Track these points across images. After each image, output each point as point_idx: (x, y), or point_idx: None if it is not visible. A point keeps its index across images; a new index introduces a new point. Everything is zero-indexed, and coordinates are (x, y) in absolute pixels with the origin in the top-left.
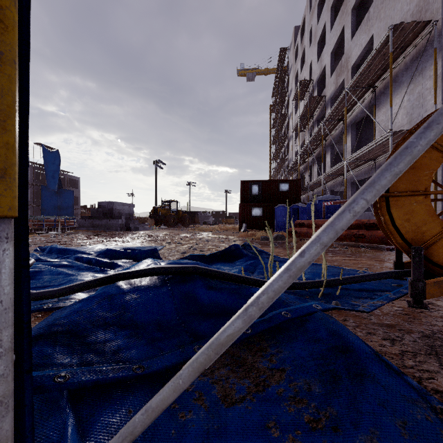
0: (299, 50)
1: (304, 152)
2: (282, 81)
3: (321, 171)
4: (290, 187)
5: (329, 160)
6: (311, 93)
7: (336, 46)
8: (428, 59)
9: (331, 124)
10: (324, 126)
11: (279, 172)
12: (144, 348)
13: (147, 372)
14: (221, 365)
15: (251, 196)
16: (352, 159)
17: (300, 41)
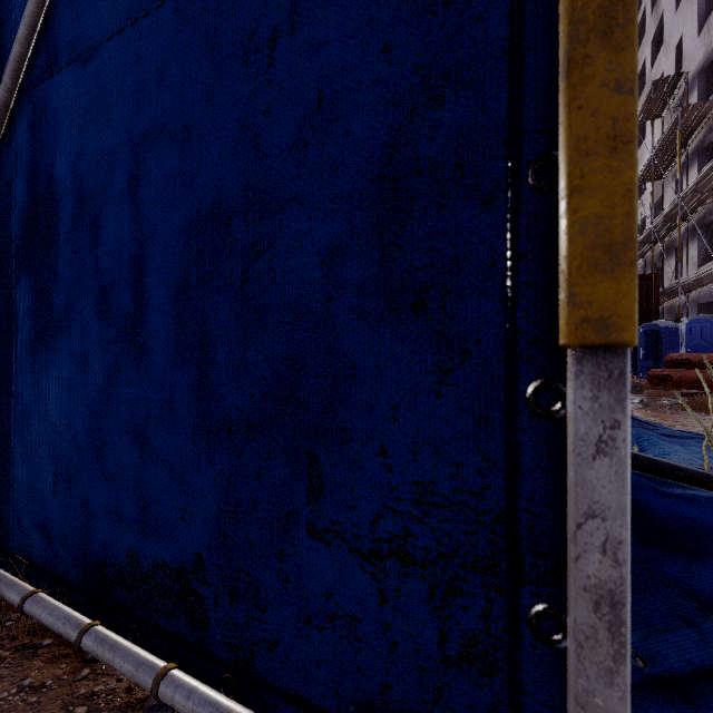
0: (648, 22)
1: (664, 220)
2: None
3: (707, 254)
4: None
5: None
6: (682, 101)
7: None
8: None
9: None
10: None
11: None
12: None
13: (657, 671)
14: None
15: None
16: None
17: (650, 5)
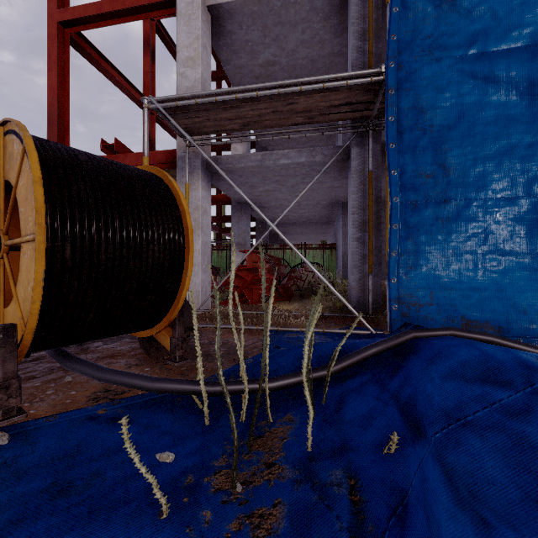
0: None
1: None
2: None
3: None
4: None
5: None
6: None
7: None
8: None
9: None
10: None
11: None
12: None
13: None
14: None
15: None
16: None
17: None
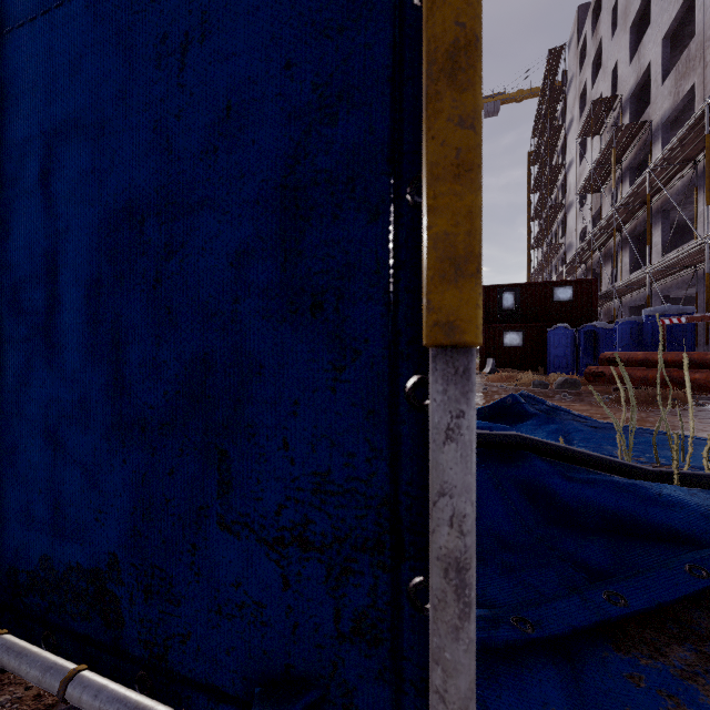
0: (589, 46)
1: (602, 229)
2: (553, 107)
3: (638, 261)
4: (575, 294)
5: (659, 241)
6: (617, 121)
7: (675, 24)
8: None
9: (667, 173)
10: (650, 177)
11: (548, 267)
12: (501, 582)
13: (543, 634)
14: (667, 638)
15: (501, 311)
16: None
17: (590, 31)
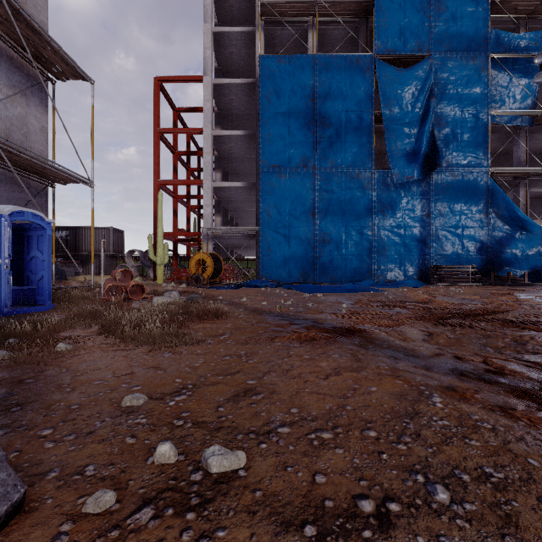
0: None
1: None
2: None
3: None
4: None
5: None
6: None
7: None
8: (35, 95)
9: None
10: None
11: None
12: None
13: None
14: None
15: None
16: (17, 152)
17: None
